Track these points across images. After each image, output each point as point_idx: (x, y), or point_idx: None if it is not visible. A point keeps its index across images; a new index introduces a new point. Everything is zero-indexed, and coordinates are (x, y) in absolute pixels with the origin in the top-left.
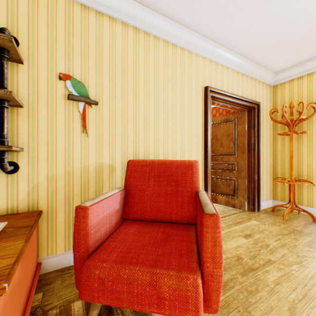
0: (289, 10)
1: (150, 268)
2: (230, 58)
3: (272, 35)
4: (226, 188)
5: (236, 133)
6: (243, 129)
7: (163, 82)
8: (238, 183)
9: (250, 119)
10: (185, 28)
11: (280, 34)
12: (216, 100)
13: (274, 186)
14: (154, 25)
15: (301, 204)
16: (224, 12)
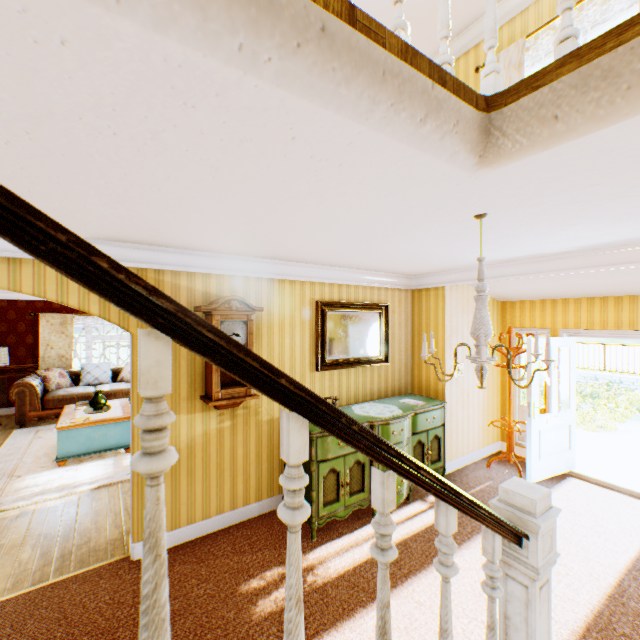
0: None
1: None
2: None
3: None
4: None
5: None
6: None
7: None
8: None
9: None
10: None
11: None
12: None
13: None
14: None
15: None
16: None
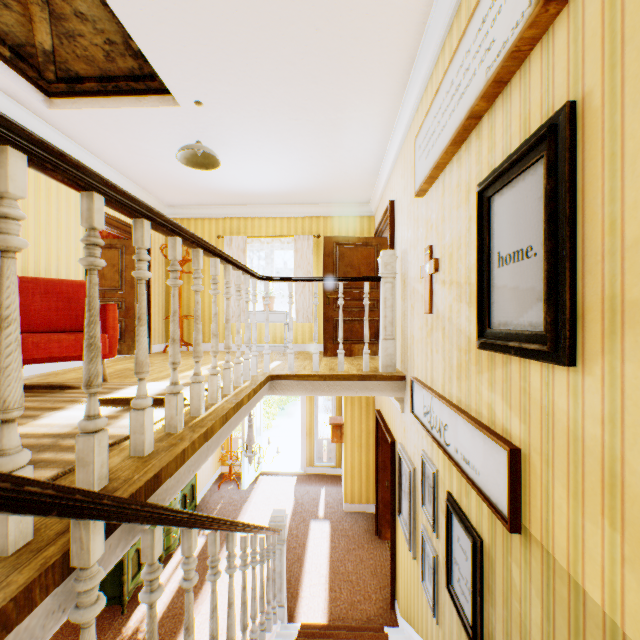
0: (170, 169)
1: (74, 334)
2: (119, 179)
3: (161, 178)
4: None
5: (125, 264)
6: (133, 261)
7: (35, 190)
8: (128, 324)
9: None
10: (66, 137)
11: (167, 180)
12: None
13: (168, 329)
14: (25, 122)
15: (191, 342)
16: (114, 146)
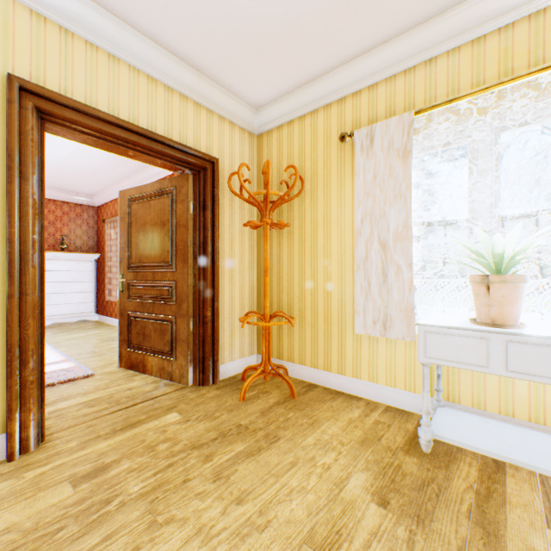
0: None
1: None
2: (116, 32)
3: None
4: (161, 340)
5: (176, 220)
6: (185, 212)
7: None
8: (179, 327)
9: (197, 191)
10: None
11: None
12: (73, 128)
13: (259, 328)
14: None
15: (292, 359)
16: None
